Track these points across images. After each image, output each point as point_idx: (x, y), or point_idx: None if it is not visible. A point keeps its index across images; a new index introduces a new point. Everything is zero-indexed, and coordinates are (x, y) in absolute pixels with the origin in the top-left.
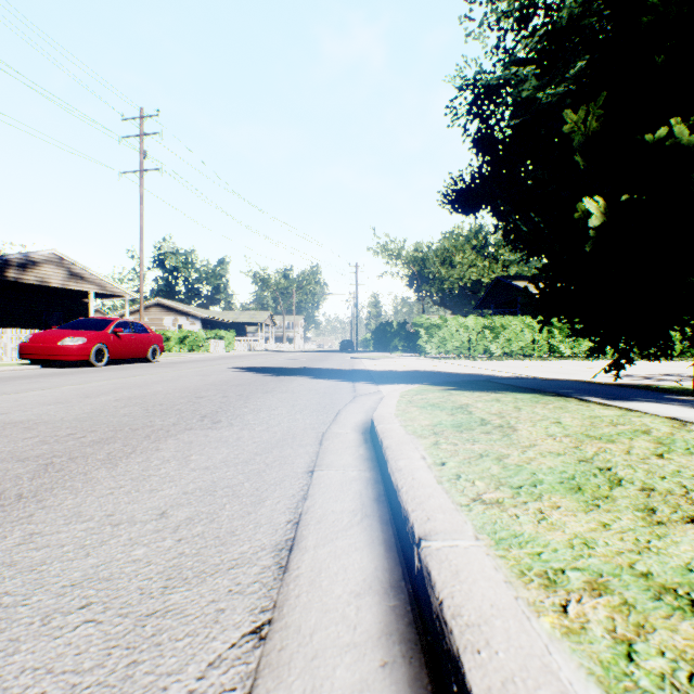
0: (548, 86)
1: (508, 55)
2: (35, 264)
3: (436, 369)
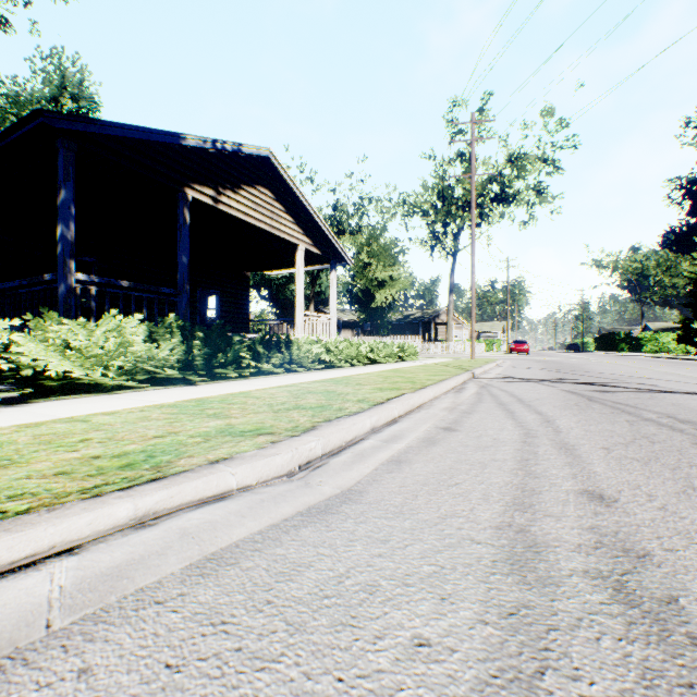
0: None
1: None
2: (440, 314)
3: None
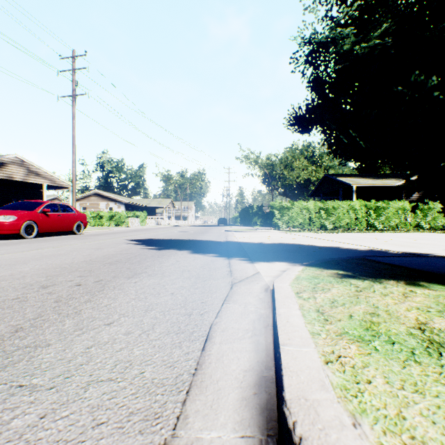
0: (360, 43)
1: (333, 21)
2: (3, 164)
3: (296, 241)
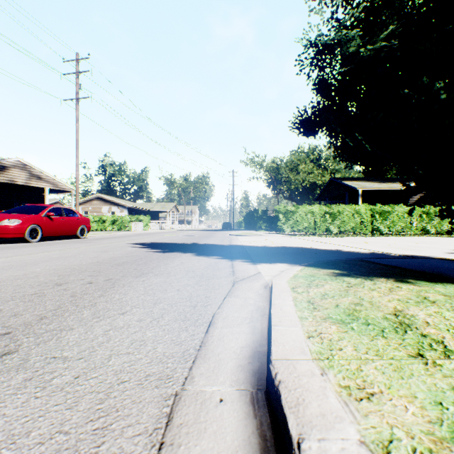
0: (366, 45)
1: (339, 23)
2: (5, 168)
3: (299, 245)
